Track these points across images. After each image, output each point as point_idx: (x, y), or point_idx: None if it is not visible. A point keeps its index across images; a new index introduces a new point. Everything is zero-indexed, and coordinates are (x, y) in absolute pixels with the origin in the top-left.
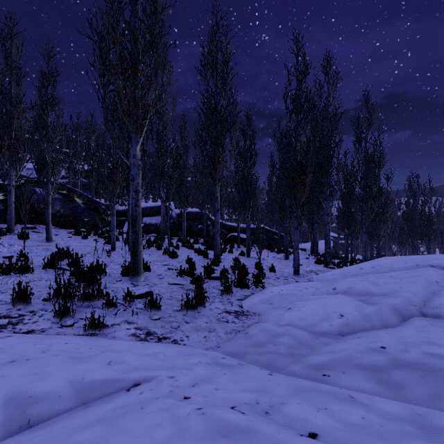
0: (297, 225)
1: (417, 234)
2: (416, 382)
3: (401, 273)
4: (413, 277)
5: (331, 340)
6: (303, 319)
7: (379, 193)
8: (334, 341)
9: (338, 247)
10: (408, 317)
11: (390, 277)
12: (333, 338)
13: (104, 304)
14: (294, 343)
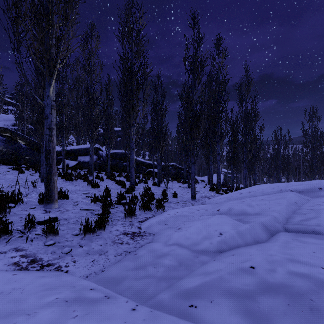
0: (193, 161)
1: (280, 169)
2: (283, 312)
3: (269, 196)
4: (278, 199)
5: (210, 258)
6: (188, 238)
7: (255, 140)
8: (211, 259)
9: (227, 179)
10: (275, 233)
11: (261, 199)
12: (211, 256)
13: None
14: (174, 264)
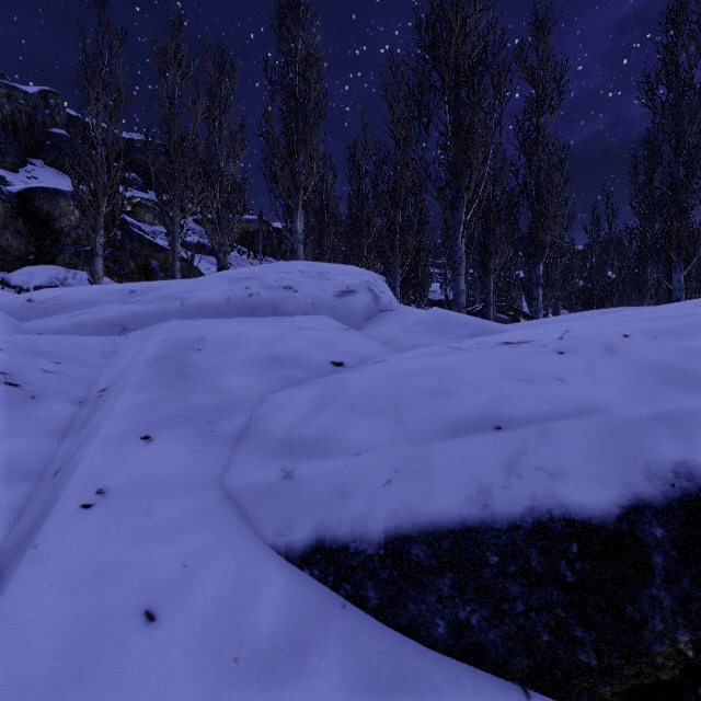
0: None
1: None
2: None
3: None
4: None
5: None
6: None
7: None
8: None
9: None
10: None
11: None
12: None
13: None
14: None
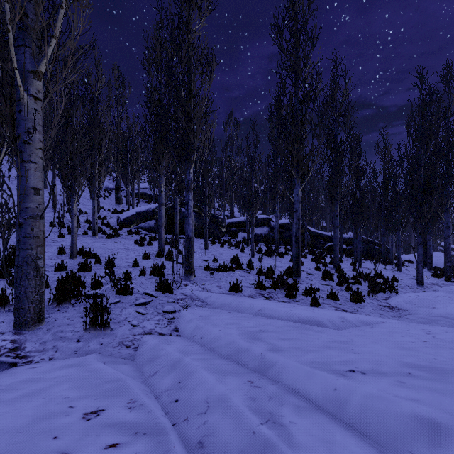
0: (421, 241)
1: None
2: None
3: None
4: None
5: None
6: (450, 314)
7: None
8: None
9: None
10: None
11: None
12: None
13: (303, 292)
14: (451, 324)
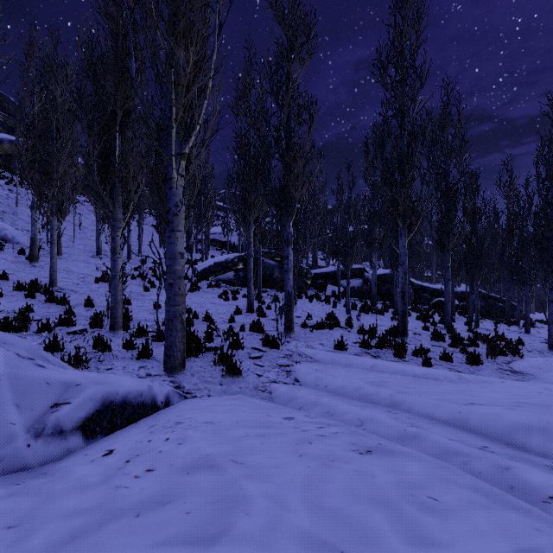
0: (552, 298)
1: None
2: None
3: None
4: None
5: None
6: None
7: None
8: None
9: None
10: None
11: None
12: None
13: (412, 352)
14: None
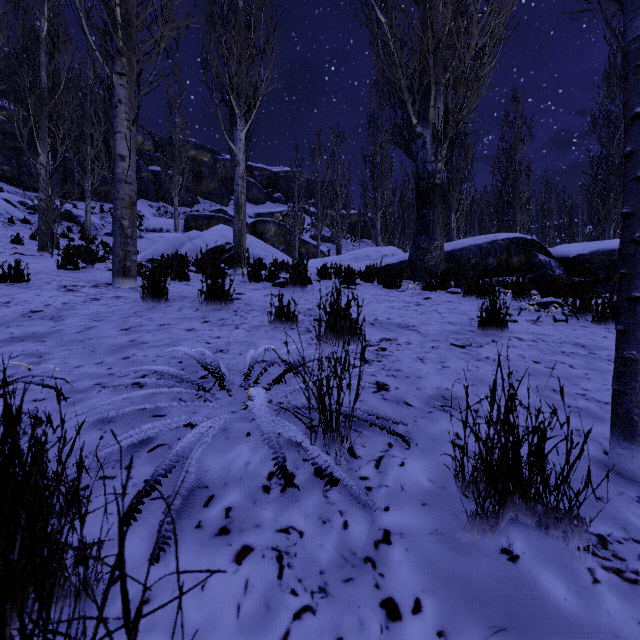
0: None
1: None
2: None
3: None
4: None
5: None
6: None
7: None
8: None
9: None
10: None
11: None
12: None
13: None
14: None
